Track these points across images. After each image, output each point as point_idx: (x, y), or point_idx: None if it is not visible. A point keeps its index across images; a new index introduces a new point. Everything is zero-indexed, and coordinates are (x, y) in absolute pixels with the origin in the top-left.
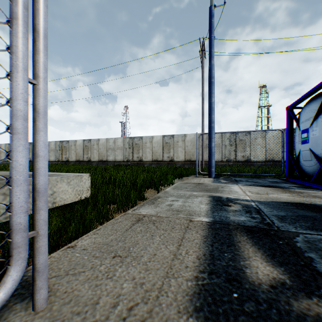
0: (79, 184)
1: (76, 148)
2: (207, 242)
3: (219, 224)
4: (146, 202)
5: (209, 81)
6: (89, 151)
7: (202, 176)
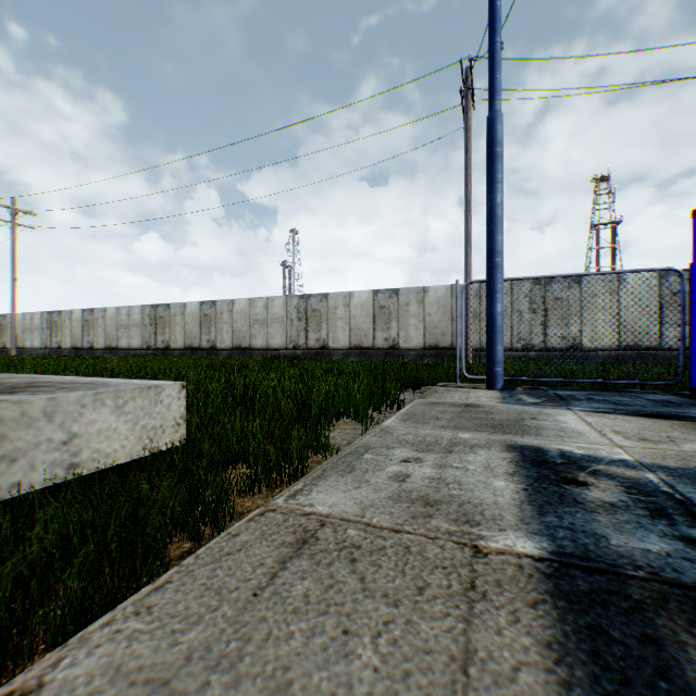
0: (151, 412)
1: (184, 321)
2: (575, 690)
3: (581, 570)
4: (330, 465)
5: (489, 153)
6: (213, 327)
7: (470, 386)
